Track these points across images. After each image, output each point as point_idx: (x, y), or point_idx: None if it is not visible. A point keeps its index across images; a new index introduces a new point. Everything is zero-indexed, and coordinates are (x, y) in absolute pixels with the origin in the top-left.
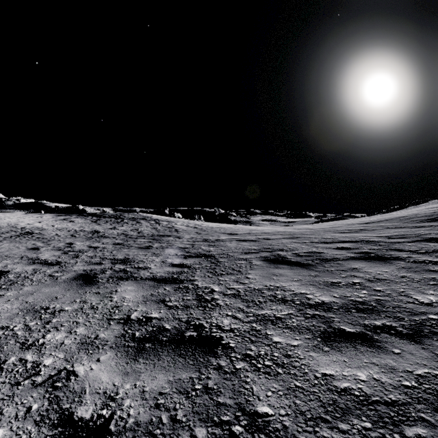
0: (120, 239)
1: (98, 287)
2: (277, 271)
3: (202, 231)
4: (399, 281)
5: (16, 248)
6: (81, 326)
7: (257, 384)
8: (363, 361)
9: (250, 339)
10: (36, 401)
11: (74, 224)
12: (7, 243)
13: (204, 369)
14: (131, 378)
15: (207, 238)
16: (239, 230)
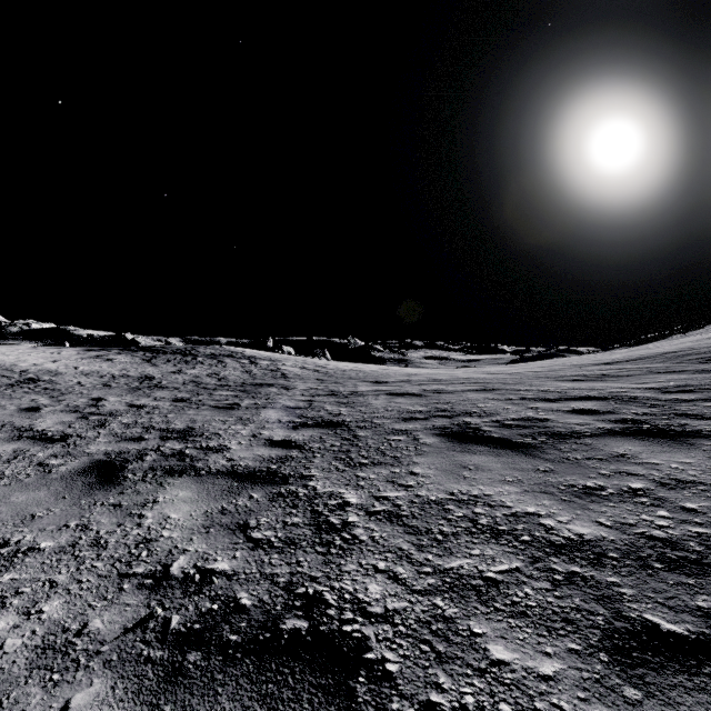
0: (187, 392)
1: (122, 492)
2: (469, 459)
3: (328, 377)
4: None
5: None
6: (58, 596)
7: None
8: None
9: (433, 647)
10: None
11: (112, 364)
12: None
13: None
14: None
15: (335, 389)
16: (390, 376)
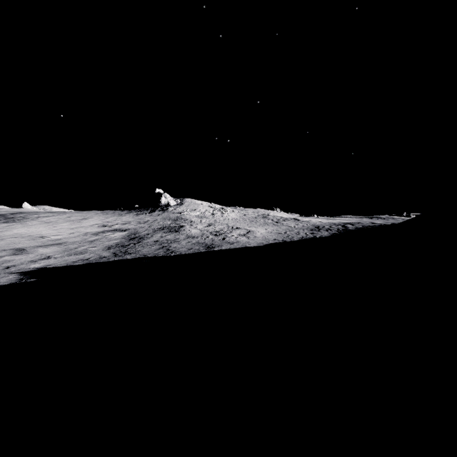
0: None
1: None
2: None
3: None
4: None
5: None
6: None
7: None
8: None
9: None
10: None
11: (366, 219)
12: None
13: None
14: None
15: None
16: None
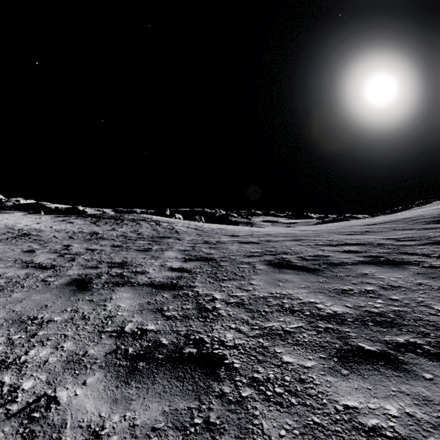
0: (119, 241)
1: (92, 294)
2: (282, 276)
3: (203, 233)
4: (416, 289)
5: (11, 250)
6: (69, 340)
7: (268, 419)
8: (390, 389)
9: (256, 358)
10: (7, 438)
11: (73, 225)
12: (3, 246)
13: (205, 396)
14: (120, 406)
15: (207, 240)
16: (241, 232)
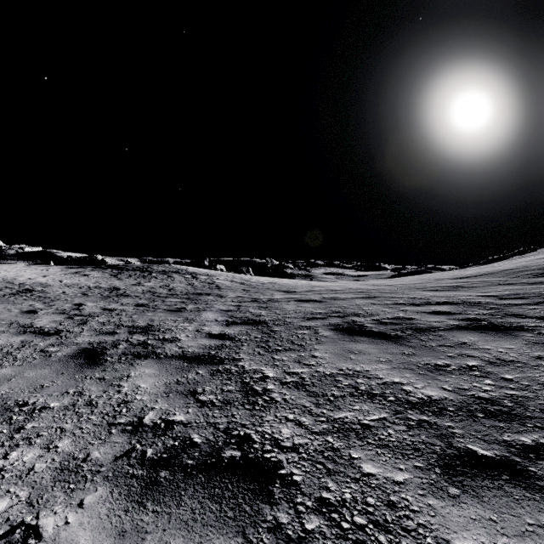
0: (145, 299)
1: (104, 370)
2: (355, 346)
3: (251, 288)
4: (535, 365)
5: (7, 310)
6: (67, 437)
7: None
8: (524, 522)
9: (325, 466)
10: None
11: (88, 278)
12: None
13: (252, 529)
14: (128, 543)
15: (256, 297)
16: (298, 287)
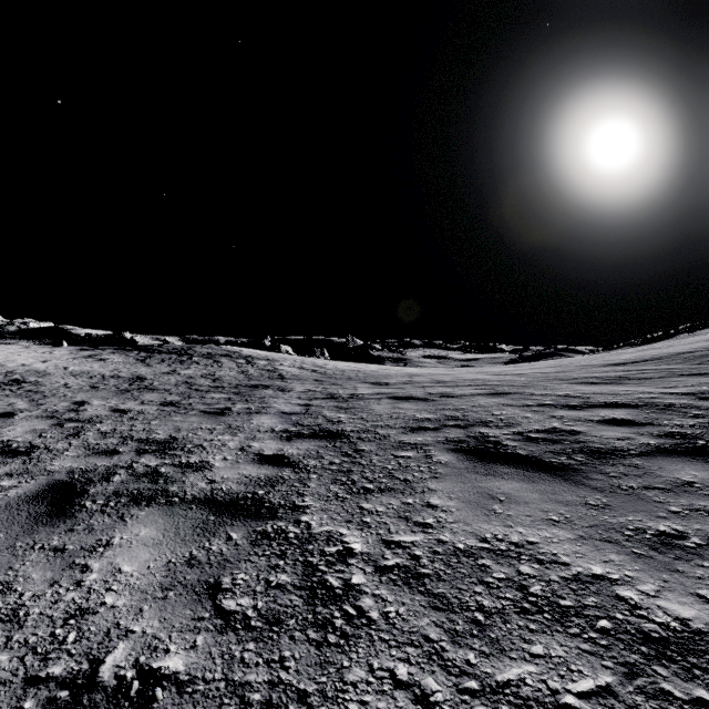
0: (177, 394)
1: (72, 529)
2: (497, 485)
3: (327, 378)
4: None
5: None
6: None
7: None
8: None
9: None
10: None
11: (104, 364)
12: None
13: None
14: None
15: (333, 392)
16: (391, 377)
